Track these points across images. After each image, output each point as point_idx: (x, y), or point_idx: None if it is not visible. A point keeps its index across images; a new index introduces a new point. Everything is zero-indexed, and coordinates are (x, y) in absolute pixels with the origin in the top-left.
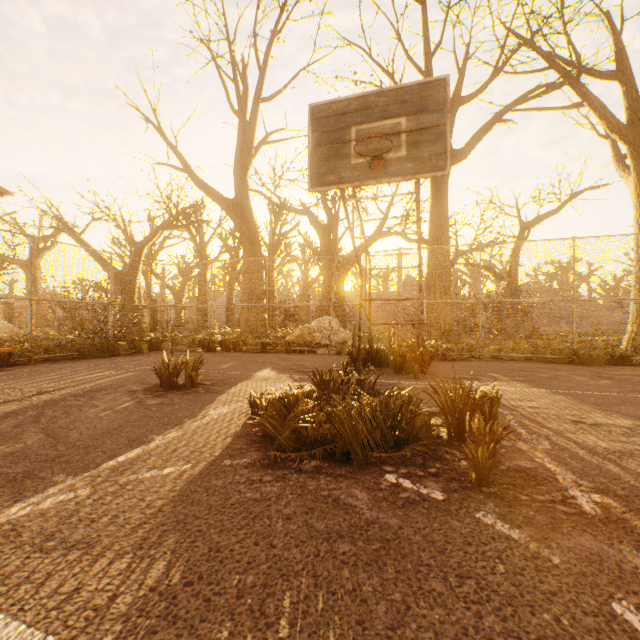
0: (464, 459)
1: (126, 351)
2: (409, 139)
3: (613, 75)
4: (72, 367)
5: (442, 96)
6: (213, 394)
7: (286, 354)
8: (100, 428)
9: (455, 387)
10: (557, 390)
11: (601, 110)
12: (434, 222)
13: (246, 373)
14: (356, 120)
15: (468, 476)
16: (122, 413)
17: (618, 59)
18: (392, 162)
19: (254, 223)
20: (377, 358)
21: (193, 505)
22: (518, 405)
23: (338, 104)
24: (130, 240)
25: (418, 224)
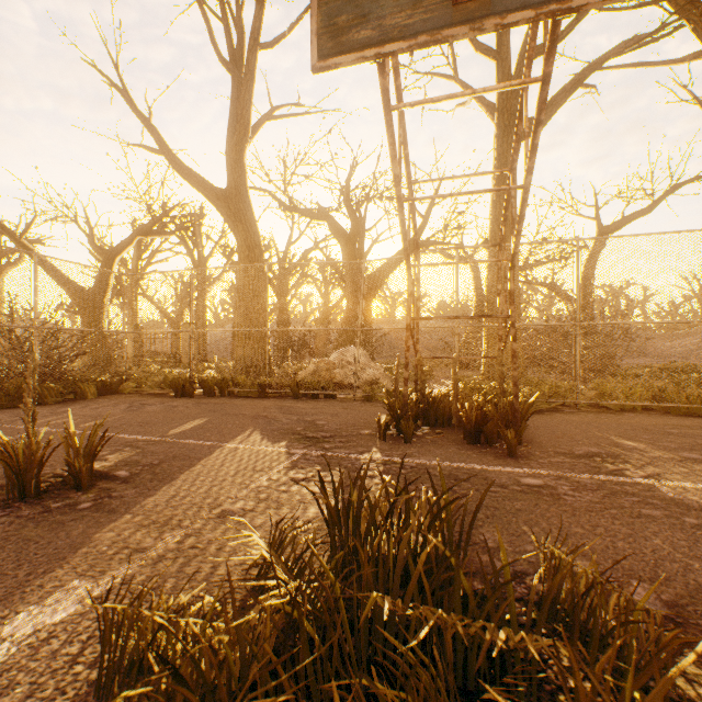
0: None
1: (59, 396)
2: None
3: None
4: None
5: None
6: (99, 517)
7: (293, 400)
8: None
9: None
10: None
11: None
12: (498, 217)
13: (212, 443)
14: None
15: None
16: None
17: None
18: None
19: (253, 221)
20: (432, 412)
21: None
22: None
23: None
24: (96, 248)
25: (532, 163)
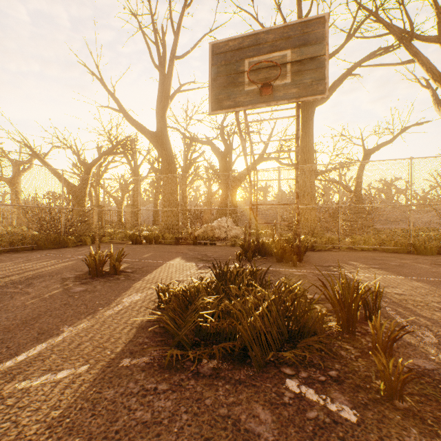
0: (360, 357)
1: (74, 243)
2: (293, 68)
3: (436, 39)
4: (27, 256)
5: (321, 31)
6: (131, 281)
7: (194, 246)
8: (19, 318)
9: (343, 282)
10: (411, 277)
11: (427, 64)
12: (303, 148)
13: (161, 262)
14: (249, 54)
15: (372, 382)
16: (47, 301)
17: (440, 27)
18: (279, 88)
19: (171, 149)
20: (263, 249)
21: (70, 434)
22: (386, 292)
23: (234, 41)
24: (81, 162)
25: (298, 143)
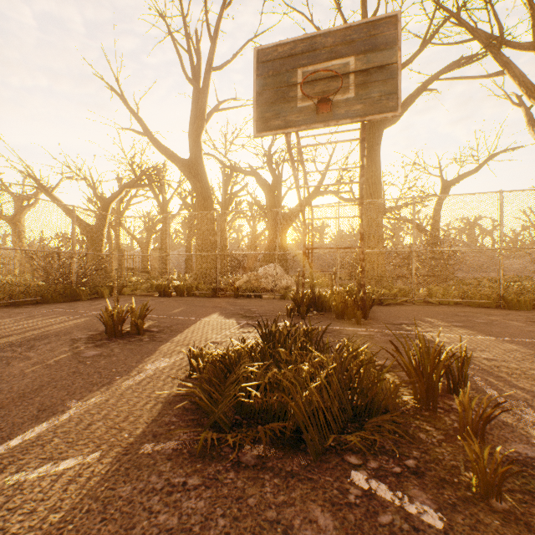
0: (445, 441)
1: (88, 296)
2: (358, 80)
3: (530, 46)
4: (30, 312)
5: (393, 34)
6: (156, 343)
7: (235, 298)
8: (15, 390)
9: (421, 345)
10: (502, 337)
11: (520, 77)
12: (368, 179)
13: (194, 318)
14: (302, 62)
15: (461, 475)
16: (51, 368)
17: None
18: (340, 104)
19: (207, 181)
20: (319, 303)
21: None
22: (472, 356)
23: (284, 46)
24: (98, 197)
25: (363, 172)
